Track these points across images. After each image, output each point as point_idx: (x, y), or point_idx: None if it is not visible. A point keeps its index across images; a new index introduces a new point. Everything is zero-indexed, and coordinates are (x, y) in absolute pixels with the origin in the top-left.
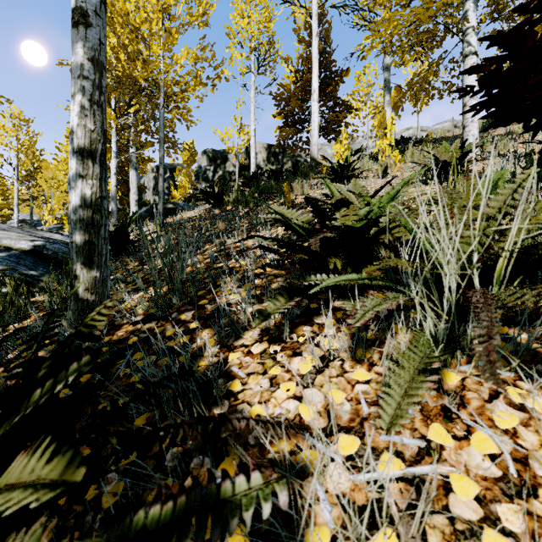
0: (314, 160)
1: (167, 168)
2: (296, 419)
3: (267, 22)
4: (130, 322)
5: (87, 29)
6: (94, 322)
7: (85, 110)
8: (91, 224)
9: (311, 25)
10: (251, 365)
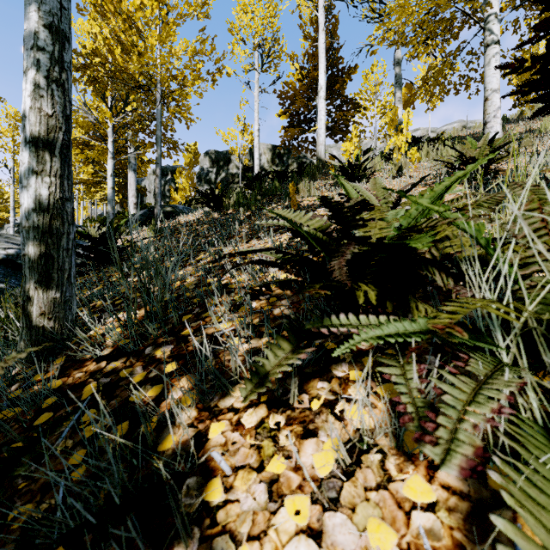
0: (321, 161)
1: (168, 170)
2: None
3: (271, 17)
4: (94, 357)
5: None
6: None
7: (40, 89)
8: (49, 233)
9: (317, 21)
10: (241, 450)
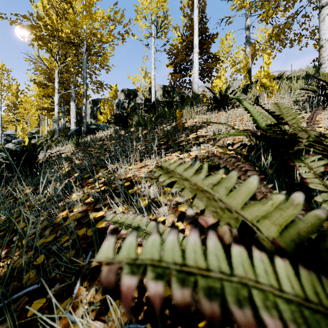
0: (195, 94)
1: (98, 101)
2: None
3: (162, 2)
4: None
5: None
6: None
7: None
8: None
9: (192, 4)
10: None
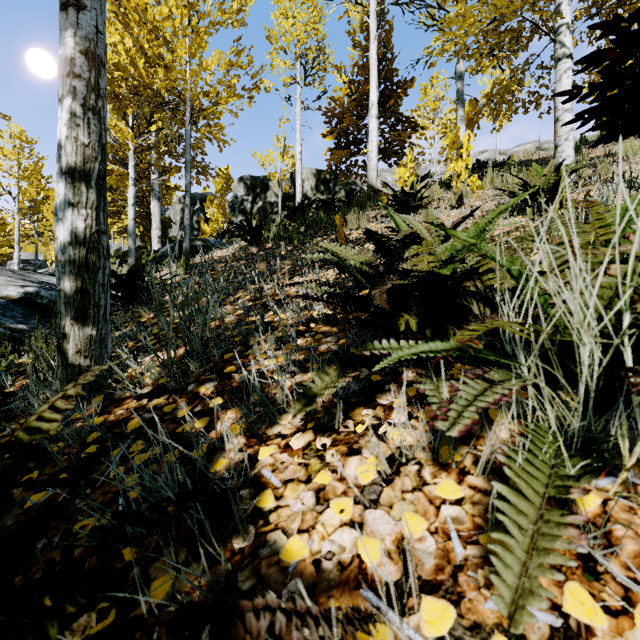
0: (372, 188)
1: (197, 198)
2: (354, 563)
3: (315, 23)
4: (134, 395)
5: (79, 12)
6: (41, 422)
7: (76, 118)
8: (85, 267)
9: (368, 27)
10: (290, 467)
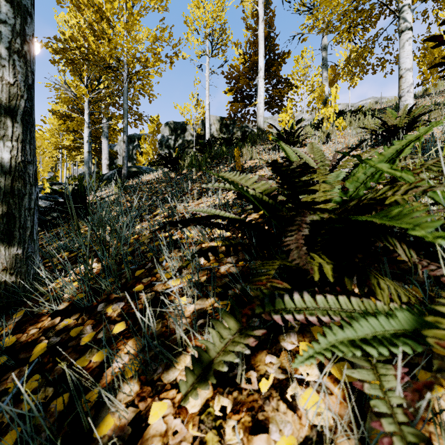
0: (260, 129)
1: (135, 137)
2: None
3: (219, 11)
4: (50, 312)
5: None
6: None
7: (1, 59)
8: (10, 193)
9: (257, 14)
10: None
